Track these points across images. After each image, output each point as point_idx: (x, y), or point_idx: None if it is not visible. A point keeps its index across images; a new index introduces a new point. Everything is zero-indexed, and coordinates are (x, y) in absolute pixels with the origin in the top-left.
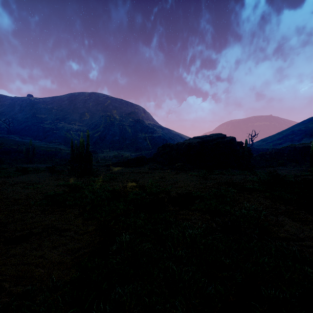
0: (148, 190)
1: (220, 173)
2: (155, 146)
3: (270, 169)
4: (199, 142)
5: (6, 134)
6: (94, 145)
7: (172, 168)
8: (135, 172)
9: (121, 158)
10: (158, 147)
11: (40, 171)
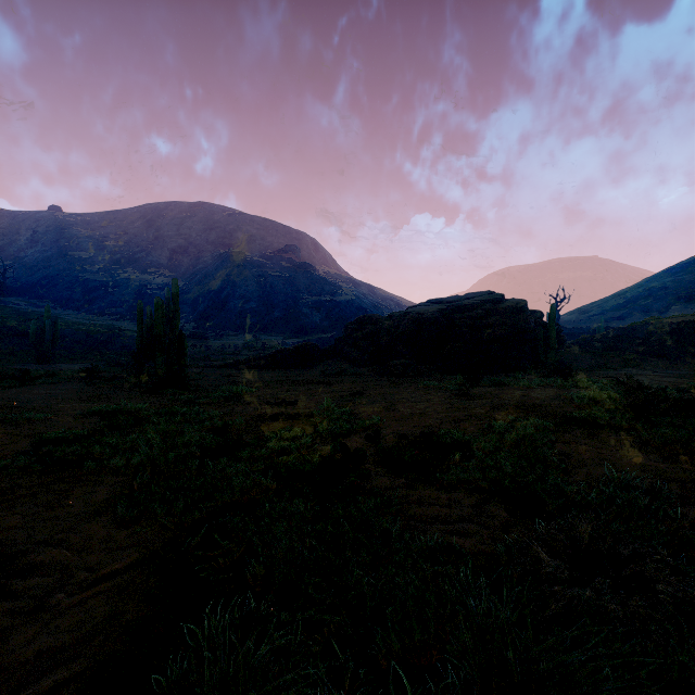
0: (320, 425)
1: (496, 383)
2: (340, 323)
3: (609, 374)
4: (442, 310)
5: None
6: (200, 322)
7: (381, 373)
8: (290, 382)
9: (261, 350)
10: (347, 323)
11: (60, 380)
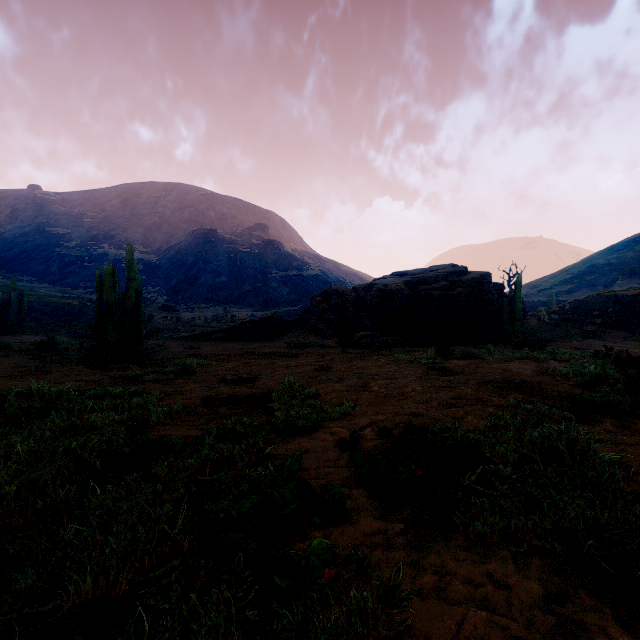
0: (278, 412)
1: (468, 355)
2: (307, 296)
3: (575, 345)
4: (408, 282)
5: None
6: (172, 295)
7: (347, 344)
8: (253, 354)
9: (229, 322)
10: (313, 296)
11: (10, 353)
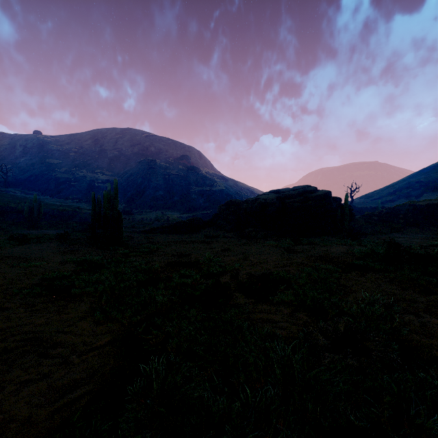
0: (204, 268)
1: (310, 242)
2: (216, 204)
3: (381, 237)
4: (278, 197)
5: (2, 187)
6: (128, 203)
7: (240, 236)
8: (185, 242)
9: (166, 221)
10: (220, 205)
11: (45, 240)
